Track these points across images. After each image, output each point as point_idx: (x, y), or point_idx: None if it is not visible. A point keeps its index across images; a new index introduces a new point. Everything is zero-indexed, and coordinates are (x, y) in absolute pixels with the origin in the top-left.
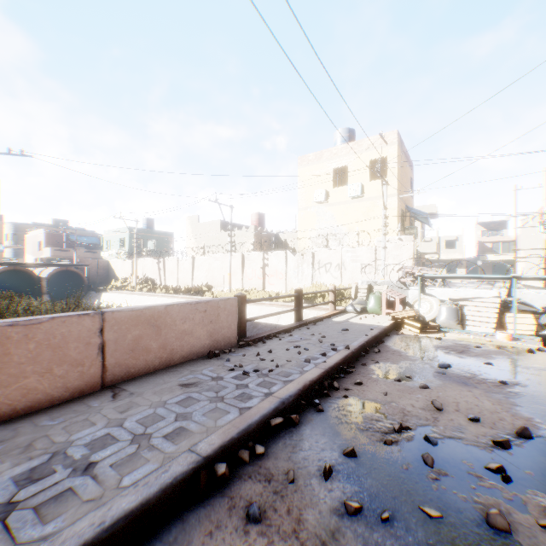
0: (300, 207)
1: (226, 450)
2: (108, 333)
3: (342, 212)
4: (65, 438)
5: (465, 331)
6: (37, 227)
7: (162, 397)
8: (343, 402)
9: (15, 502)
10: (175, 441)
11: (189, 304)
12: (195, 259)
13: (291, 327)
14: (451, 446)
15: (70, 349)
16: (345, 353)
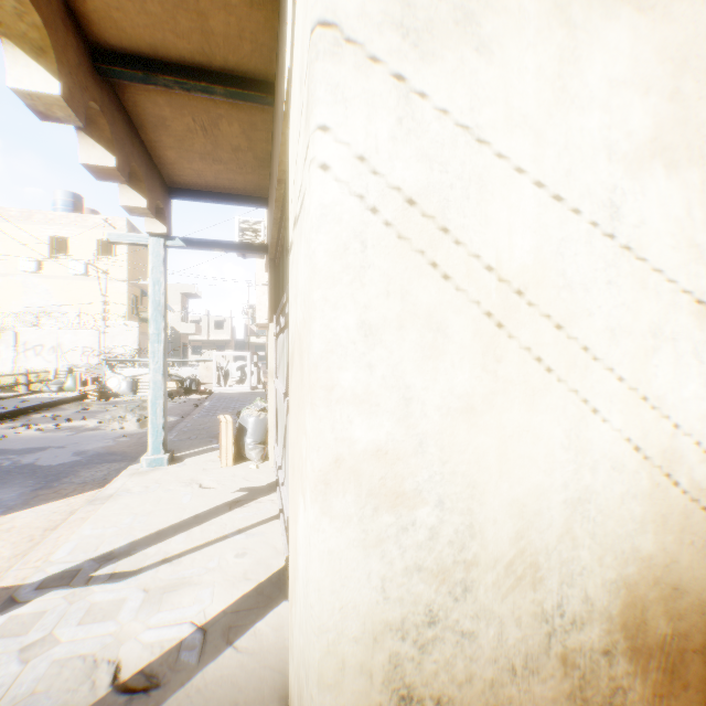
0: None
1: None
2: None
3: (63, 287)
4: None
5: (135, 395)
6: None
7: None
8: None
9: None
10: None
11: None
12: None
13: None
14: (47, 425)
15: None
16: (13, 409)
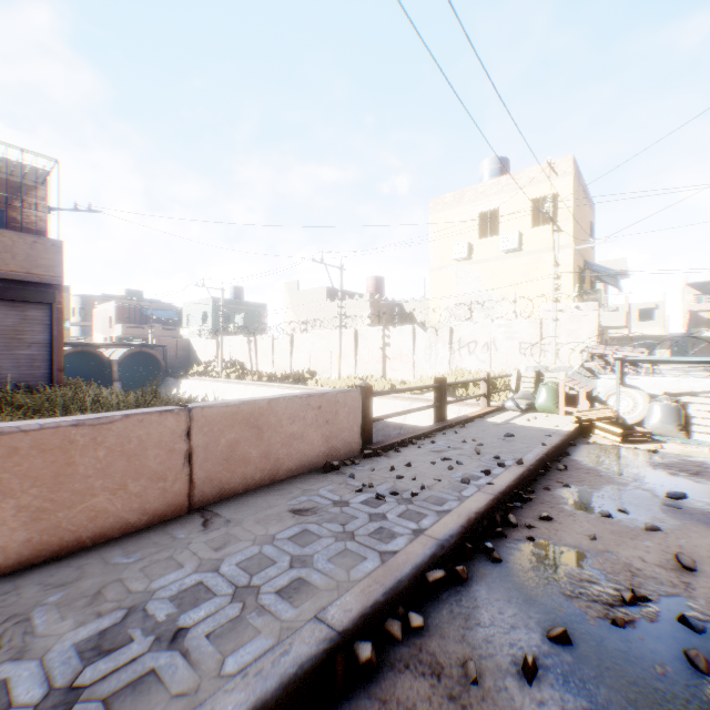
0: (433, 267)
1: (369, 621)
2: (196, 436)
3: (491, 271)
4: (143, 586)
5: (692, 441)
6: (107, 299)
7: (269, 529)
8: (528, 547)
9: (78, 686)
10: (294, 601)
11: (299, 397)
12: (295, 338)
13: (431, 429)
14: None
15: (148, 458)
16: (518, 471)
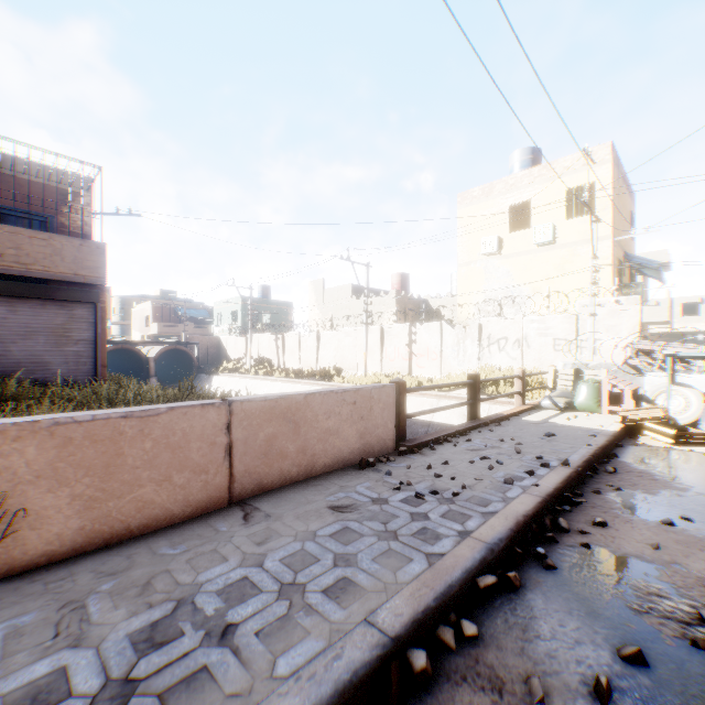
0: (461, 262)
1: (421, 627)
2: (236, 430)
3: (523, 265)
4: (190, 578)
5: None
6: (144, 300)
7: (309, 525)
8: (583, 554)
9: (133, 679)
10: (341, 602)
11: (335, 392)
12: (321, 335)
13: (466, 427)
14: None
15: (191, 450)
16: (564, 472)
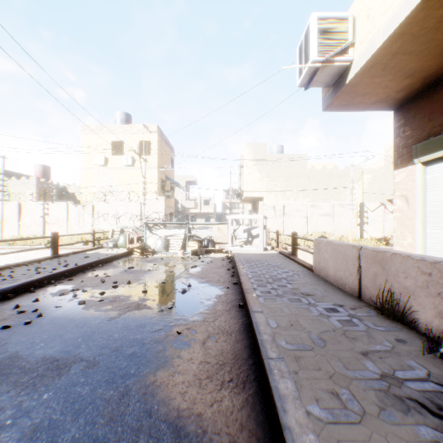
0: (83, 167)
1: None
2: None
3: (119, 175)
4: None
5: (167, 252)
6: None
7: None
8: (52, 287)
9: None
10: None
11: None
12: None
13: (44, 258)
14: (93, 291)
15: None
16: (72, 267)
